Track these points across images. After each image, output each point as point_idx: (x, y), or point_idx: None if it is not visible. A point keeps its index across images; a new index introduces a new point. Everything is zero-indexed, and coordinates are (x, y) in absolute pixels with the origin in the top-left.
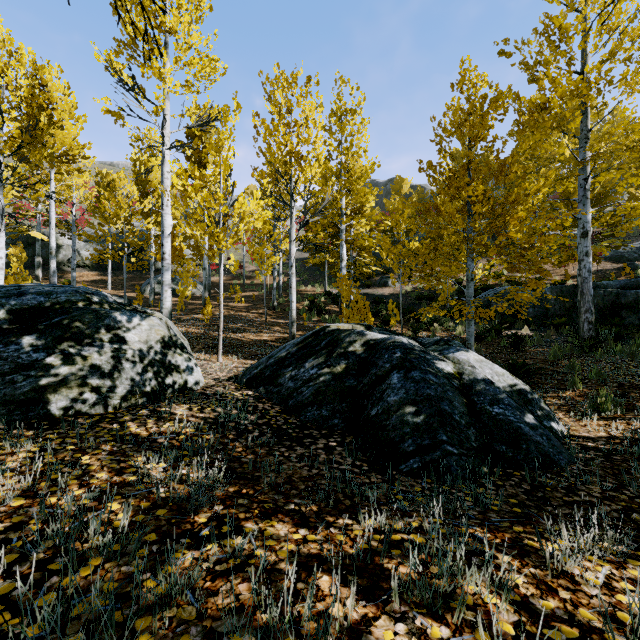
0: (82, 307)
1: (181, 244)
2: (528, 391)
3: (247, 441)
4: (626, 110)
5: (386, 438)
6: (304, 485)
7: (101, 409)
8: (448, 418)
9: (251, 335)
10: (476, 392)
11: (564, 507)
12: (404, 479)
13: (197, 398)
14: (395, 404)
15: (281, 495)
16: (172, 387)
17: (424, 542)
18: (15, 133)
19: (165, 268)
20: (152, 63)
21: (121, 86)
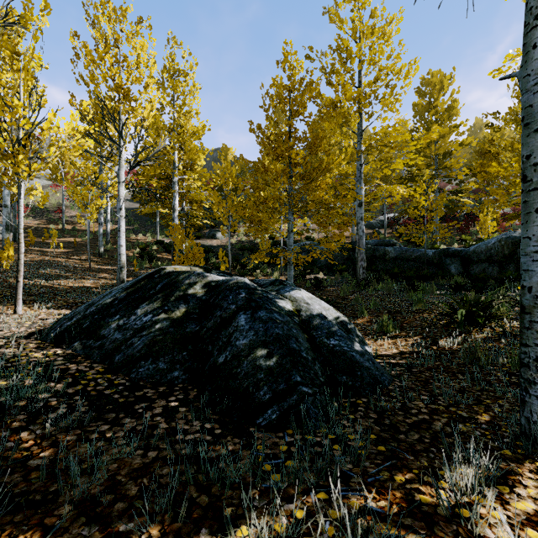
0: None
1: None
2: (347, 322)
3: (45, 426)
4: (386, 119)
5: (239, 388)
6: (136, 487)
7: None
8: (298, 356)
9: (69, 282)
10: (314, 327)
11: (412, 432)
12: (265, 437)
13: None
14: (245, 348)
15: (95, 524)
16: None
17: None
18: None
19: None
20: None
21: None
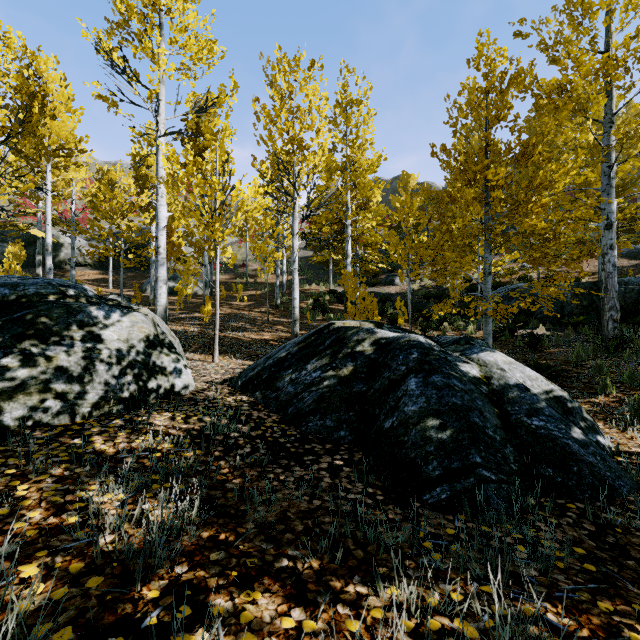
0: (52, 300)
1: (180, 239)
2: (567, 398)
3: (236, 459)
4: None
5: (404, 458)
6: (302, 525)
7: (66, 419)
8: (480, 433)
9: (252, 334)
10: (509, 400)
11: None
12: (430, 515)
13: (184, 404)
14: (414, 415)
15: (271, 543)
16: (156, 392)
17: (478, 637)
18: (3, 121)
19: (160, 263)
20: (144, 43)
21: (112, 68)
